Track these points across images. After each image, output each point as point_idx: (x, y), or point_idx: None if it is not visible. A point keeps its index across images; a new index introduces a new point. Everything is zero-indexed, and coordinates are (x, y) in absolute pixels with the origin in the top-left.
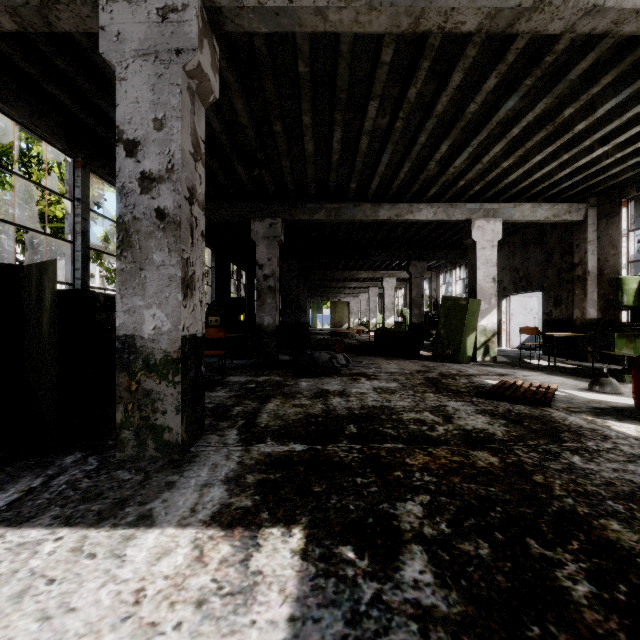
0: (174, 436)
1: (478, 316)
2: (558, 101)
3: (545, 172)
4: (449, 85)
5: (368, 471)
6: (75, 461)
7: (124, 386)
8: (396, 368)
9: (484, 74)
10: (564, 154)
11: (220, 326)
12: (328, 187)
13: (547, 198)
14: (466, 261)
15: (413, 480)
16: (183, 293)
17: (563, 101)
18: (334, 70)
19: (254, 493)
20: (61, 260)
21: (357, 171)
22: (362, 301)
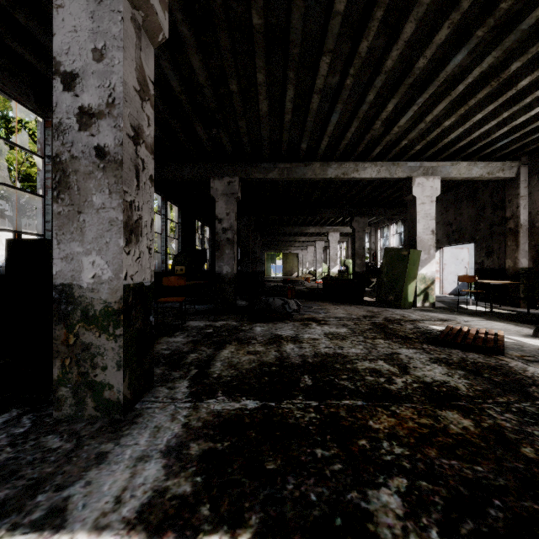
0: (115, 394)
1: (418, 265)
2: (505, 56)
3: (482, 131)
4: (400, 37)
5: (328, 439)
6: (7, 421)
7: (61, 339)
8: (343, 313)
9: (436, 25)
10: (504, 112)
11: (185, 274)
12: (281, 147)
13: (481, 157)
14: (402, 217)
15: (382, 453)
16: (125, 238)
17: (510, 55)
18: (287, 23)
19: (196, 472)
20: None
21: (308, 131)
22: (310, 253)
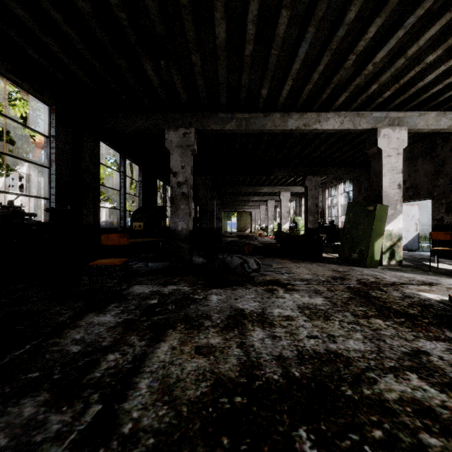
0: None
1: (385, 221)
2: None
3: None
4: None
5: None
6: None
7: None
8: (308, 273)
9: None
10: None
11: (143, 231)
12: (239, 94)
13: (448, 109)
14: (351, 177)
15: None
16: None
17: None
18: None
19: None
20: (35, 181)
21: (270, 71)
22: (261, 211)
